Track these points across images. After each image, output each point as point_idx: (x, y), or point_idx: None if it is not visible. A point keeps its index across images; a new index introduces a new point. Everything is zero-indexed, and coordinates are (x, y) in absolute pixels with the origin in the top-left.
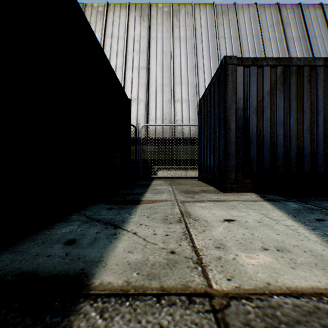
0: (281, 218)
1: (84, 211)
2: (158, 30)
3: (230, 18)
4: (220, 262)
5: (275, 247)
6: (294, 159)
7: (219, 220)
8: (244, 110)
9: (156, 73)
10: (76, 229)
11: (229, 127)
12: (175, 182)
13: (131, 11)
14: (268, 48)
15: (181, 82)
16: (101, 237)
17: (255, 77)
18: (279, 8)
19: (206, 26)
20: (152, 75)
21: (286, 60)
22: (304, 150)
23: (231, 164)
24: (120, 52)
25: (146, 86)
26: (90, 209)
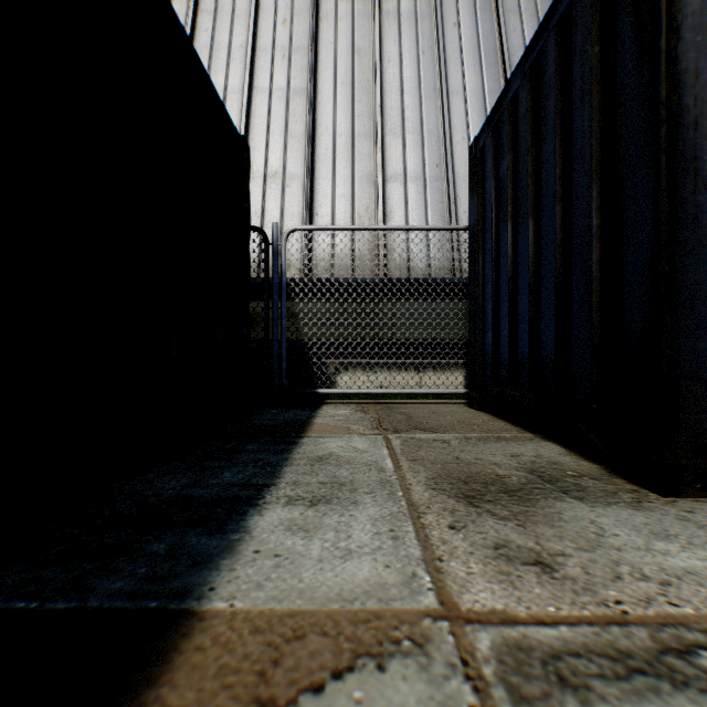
0: None
1: None
2: None
3: None
4: None
5: None
6: None
7: None
8: None
9: (333, 105)
10: None
11: (690, 162)
12: (394, 412)
13: None
14: None
15: (404, 128)
16: None
17: None
18: None
19: None
20: (324, 109)
21: None
22: None
23: (701, 353)
24: (237, 49)
25: (307, 139)
26: None
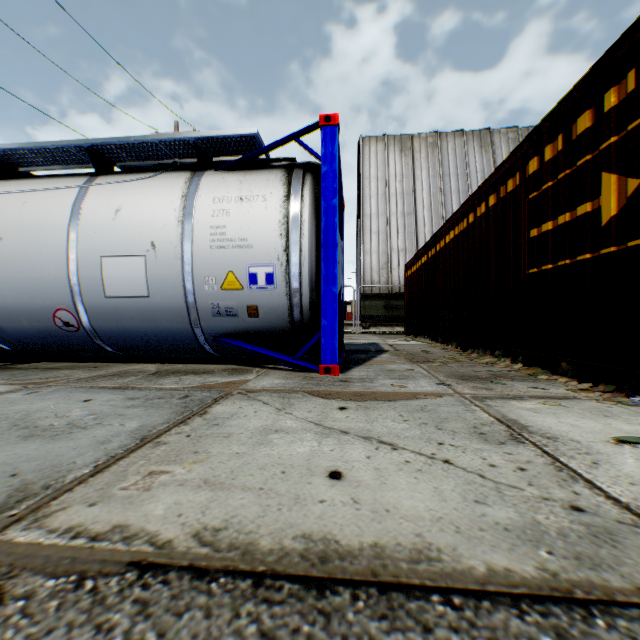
0: None
1: None
2: None
3: None
4: None
5: None
6: None
7: None
8: None
9: None
10: None
11: None
12: None
13: (469, 139)
14: None
15: None
16: None
17: None
18: None
19: None
20: None
21: None
22: None
23: None
24: (462, 192)
25: None
26: None
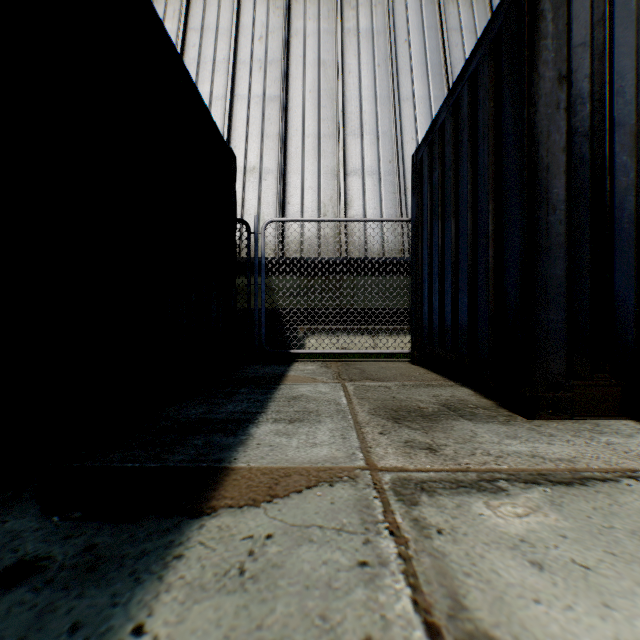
0: None
1: None
2: (308, 14)
3: None
4: None
5: None
6: None
7: None
8: (591, 140)
9: (302, 110)
10: None
11: (544, 193)
12: (351, 368)
13: None
14: None
15: (362, 130)
16: None
17: (632, 26)
18: None
19: (417, 6)
20: (294, 113)
21: None
22: None
23: (551, 322)
24: (220, 62)
25: (280, 139)
26: None
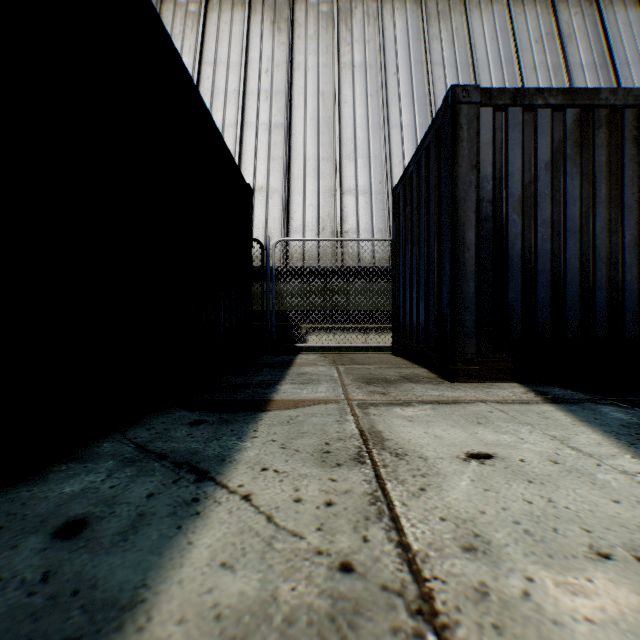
0: (603, 449)
1: (134, 429)
2: (309, 50)
3: (455, 25)
4: (487, 608)
5: (629, 549)
6: (604, 310)
7: (454, 456)
8: (494, 204)
9: (304, 136)
10: (100, 485)
11: (462, 240)
12: (344, 357)
13: (255, 11)
14: (532, 85)
15: (356, 154)
16: (156, 511)
17: (520, 132)
18: (552, 5)
19: (405, 42)
20: (297, 139)
21: (586, 94)
22: (624, 291)
23: (467, 321)
24: (231, 93)
25: (284, 162)
26: (150, 425)
